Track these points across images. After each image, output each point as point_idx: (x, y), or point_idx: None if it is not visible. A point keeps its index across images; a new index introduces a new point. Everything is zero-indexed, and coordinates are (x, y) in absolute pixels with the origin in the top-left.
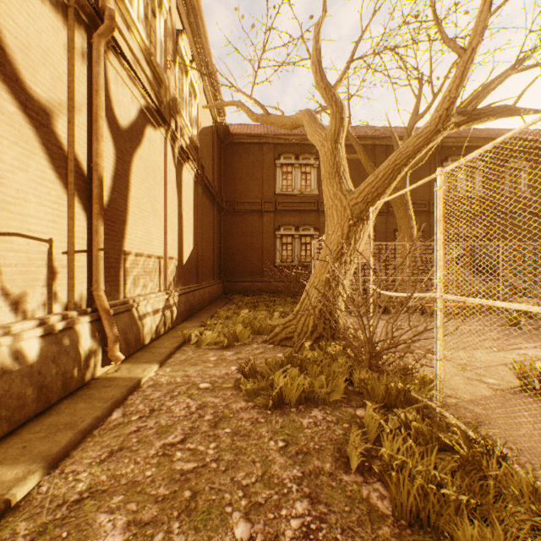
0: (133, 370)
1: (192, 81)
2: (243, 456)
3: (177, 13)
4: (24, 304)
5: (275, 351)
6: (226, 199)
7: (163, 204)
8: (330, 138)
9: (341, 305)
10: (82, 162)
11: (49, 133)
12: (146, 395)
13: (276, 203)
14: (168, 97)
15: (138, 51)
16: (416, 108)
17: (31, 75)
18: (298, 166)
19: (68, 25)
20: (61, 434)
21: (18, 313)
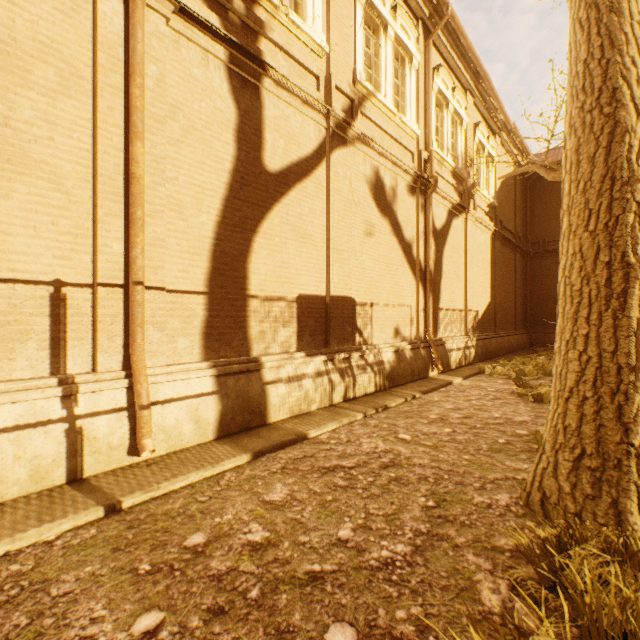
0: (447, 377)
1: (488, 152)
2: (505, 407)
3: (474, 109)
4: (403, 335)
5: None
6: (533, 240)
7: (463, 269)
8: None
9: None
10: (421, 264)
11: (410, 256)
12: (456, 387)
13: None
14: (467, 186)
15: (447, 176)
16: None
17: (405, 233)
18: None
19: (416, 197)
20: (422, 387)
21: (402, 338)
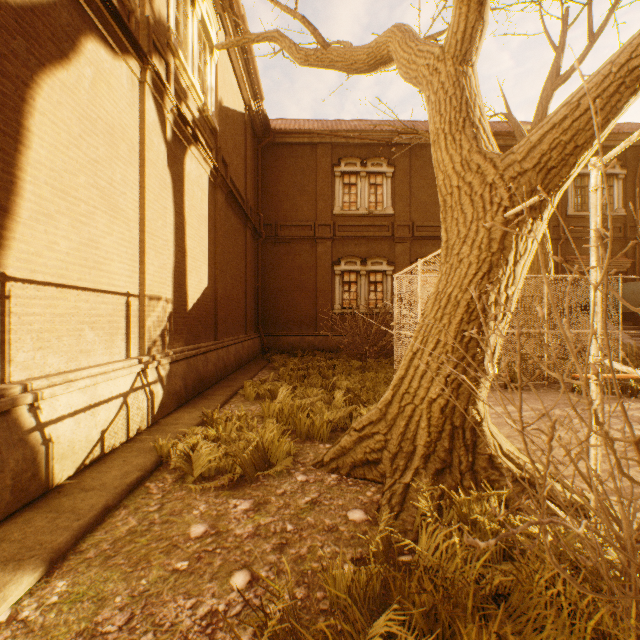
0: None
1: (204, 20)
2: None
3: None
4: None
5: (344, 497)
6: (266, 221)
7: (137, 200)
8: (453, 51)
9: (485, 395)
10: None
11: None
12: None
13: (335, 226)
14: (148, 11)
15: None
16: (556, 66)
17: None
18: (365, 176)
19: None
20: None
21: None
